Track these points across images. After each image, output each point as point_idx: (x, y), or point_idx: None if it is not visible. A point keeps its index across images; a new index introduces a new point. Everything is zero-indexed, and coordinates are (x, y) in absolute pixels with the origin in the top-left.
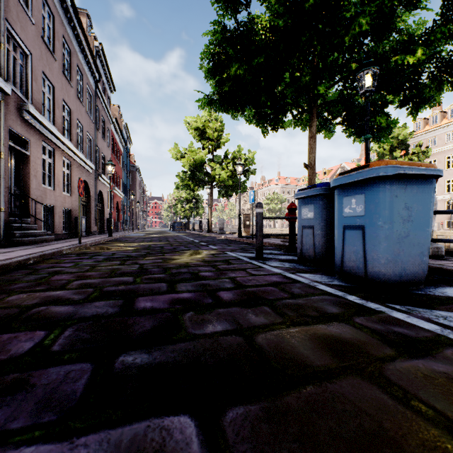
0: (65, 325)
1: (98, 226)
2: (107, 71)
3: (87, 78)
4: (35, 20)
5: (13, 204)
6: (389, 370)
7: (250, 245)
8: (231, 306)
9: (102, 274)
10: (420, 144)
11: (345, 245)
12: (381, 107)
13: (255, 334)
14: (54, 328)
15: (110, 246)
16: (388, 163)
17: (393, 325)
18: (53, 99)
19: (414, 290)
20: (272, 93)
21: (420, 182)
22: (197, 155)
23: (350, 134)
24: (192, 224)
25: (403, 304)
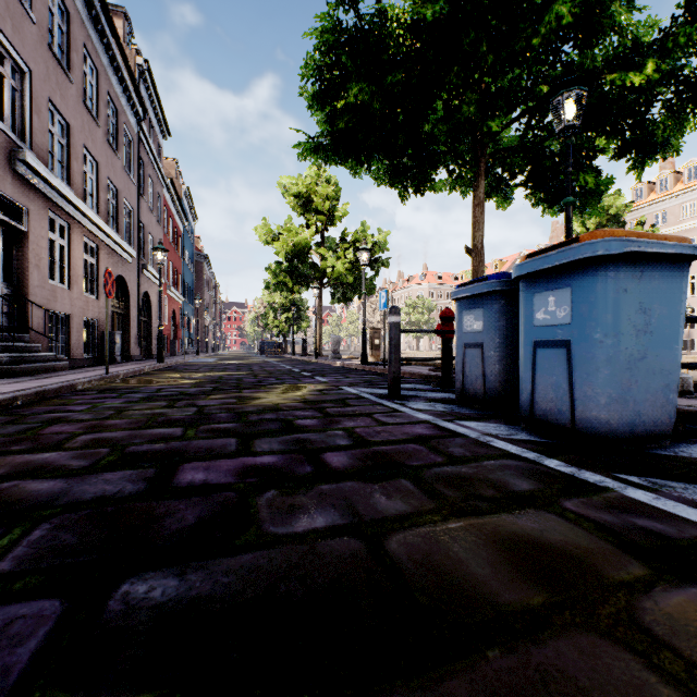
0: (38, 518)
1: (141, 346)
2: (158, 104)
3: (124, 115)
4: (36, 16)
5: (1, 310)
6: (646, 611)
7: (381, 376)
8: (345, 480)
9: (131, 424)
10: (641, 221)
11: (538, 373)
12: (586, 157)
13: (386, 534)
14: (15, 523)
15: (156, 378)
16: (613, 234)
17: (634, 514)
18: (68, 145)
19: (655, 449)
20: (416, 133)
21: (665, 267)
22: (299, 236)
23: (537, 201)
24: (290, 345)
25: (642, 475)
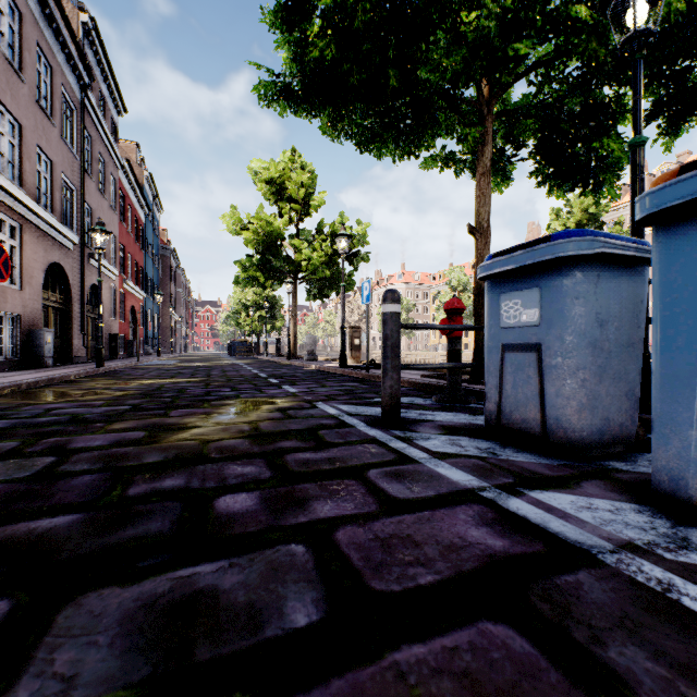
0: None
1: (87, 347)
2: (110, 73)
3: (62, 76)
4: None
5: None
6: None
7: (364, 383)
8: None
9: None
10: (620, 220)
11: None
12: (611, 120)
13: None
14: None
15: (71, 389)
16: None
17: None
18: None
19: None
20: (411, 74)
21: None
22: (270, 226)
23: (543, 179)
24: (263, 345)
25: None
